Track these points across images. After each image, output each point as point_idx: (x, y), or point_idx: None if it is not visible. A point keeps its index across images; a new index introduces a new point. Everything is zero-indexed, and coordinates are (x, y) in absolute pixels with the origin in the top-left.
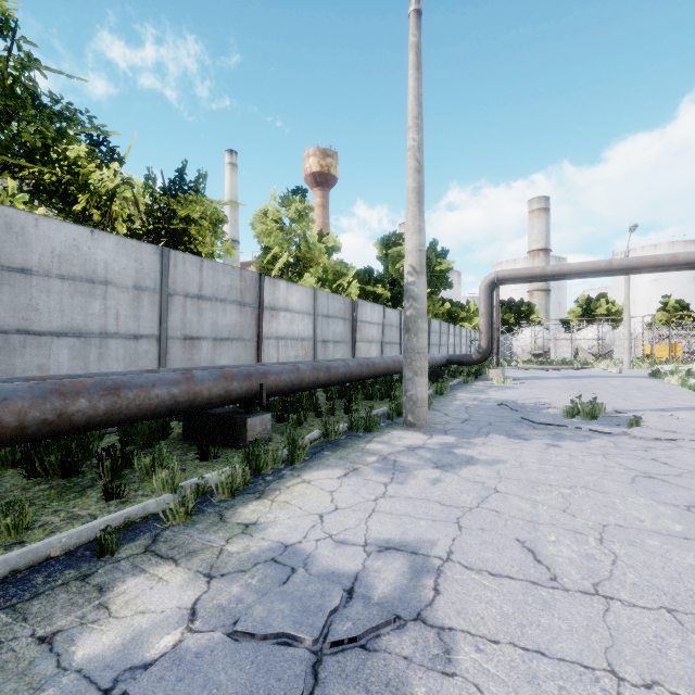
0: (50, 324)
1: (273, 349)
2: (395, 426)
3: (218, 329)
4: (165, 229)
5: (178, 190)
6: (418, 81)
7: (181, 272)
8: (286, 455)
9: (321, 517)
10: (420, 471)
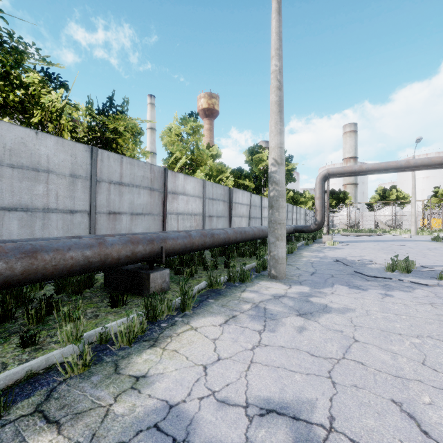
0: (2, 201)
1: (174, 221)
2: (262, 277)
3: (134, 207)
4: (100, 138)
5: (109, 111)
6: (279, 22)
7: (106, 165)
8: (179, 303)
9: (205, 369)
10: (287, 319)
